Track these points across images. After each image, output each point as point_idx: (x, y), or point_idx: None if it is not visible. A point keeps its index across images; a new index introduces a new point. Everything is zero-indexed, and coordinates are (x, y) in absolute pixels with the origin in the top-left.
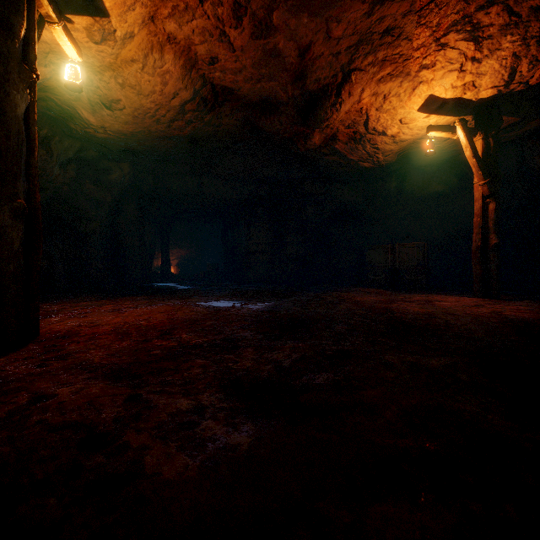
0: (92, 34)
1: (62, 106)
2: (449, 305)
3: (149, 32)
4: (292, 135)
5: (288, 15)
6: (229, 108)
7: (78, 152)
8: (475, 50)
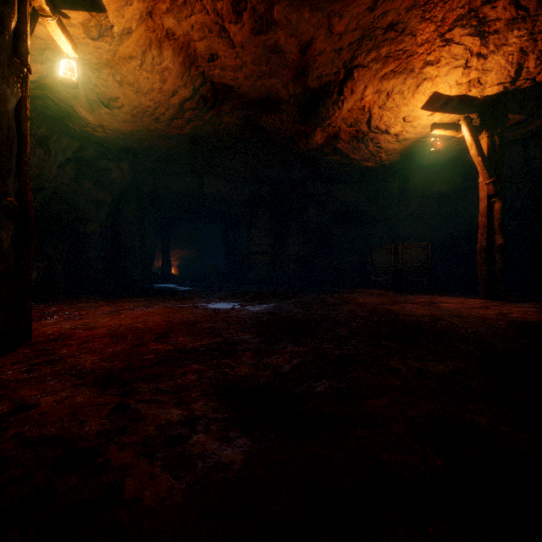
0: (89, 29)
1: (60, 105)
2: (454, 306)
3: (147, 28)
4: (293, 134)
5: (289, 10)
6: (230, 106)
7: (76, 151)
8: (481, 45)
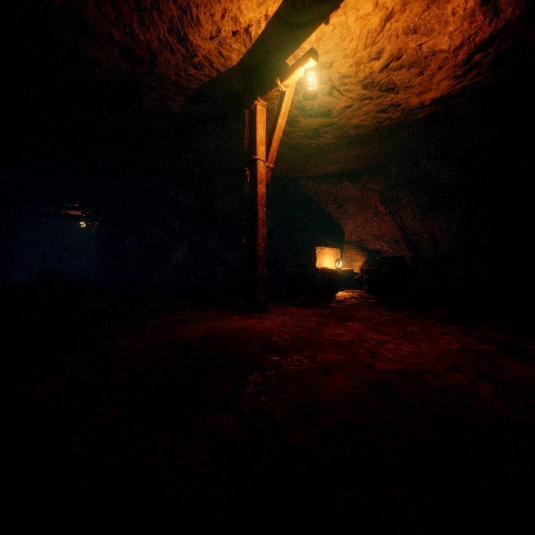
0: None
1: None
2: None
3: None
4: None
5: None
6: None
7: None
8: None
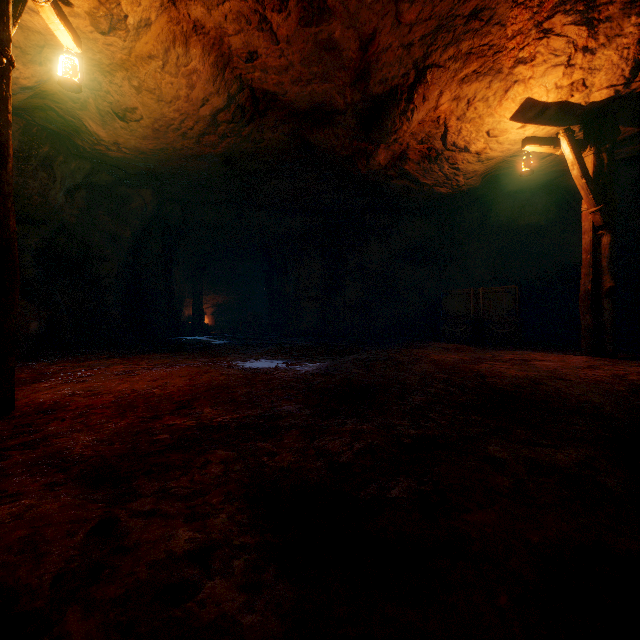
0: (97, 21)
1: (65, 117)
2: (553, 365)
3: (170, 19)
4: (351, 153)
5: None
6: (273, 119)
7: (87, 176)
8: (588, 37)
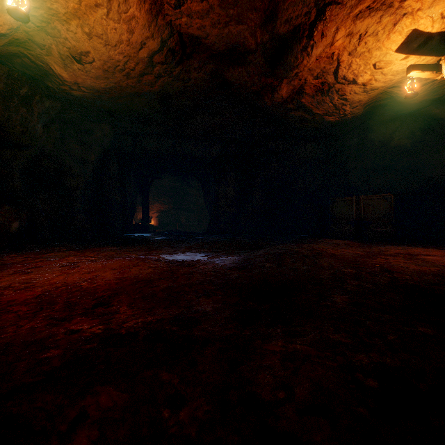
0: None
1: (36, 62)
2: (443, 260)
3: None
4: (259, 88)
5: None
6: (197, 60)
7: (59, 112)
8: None
